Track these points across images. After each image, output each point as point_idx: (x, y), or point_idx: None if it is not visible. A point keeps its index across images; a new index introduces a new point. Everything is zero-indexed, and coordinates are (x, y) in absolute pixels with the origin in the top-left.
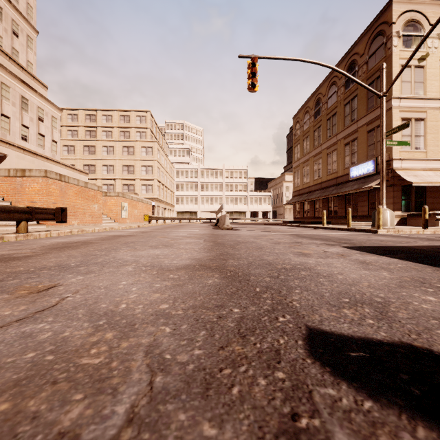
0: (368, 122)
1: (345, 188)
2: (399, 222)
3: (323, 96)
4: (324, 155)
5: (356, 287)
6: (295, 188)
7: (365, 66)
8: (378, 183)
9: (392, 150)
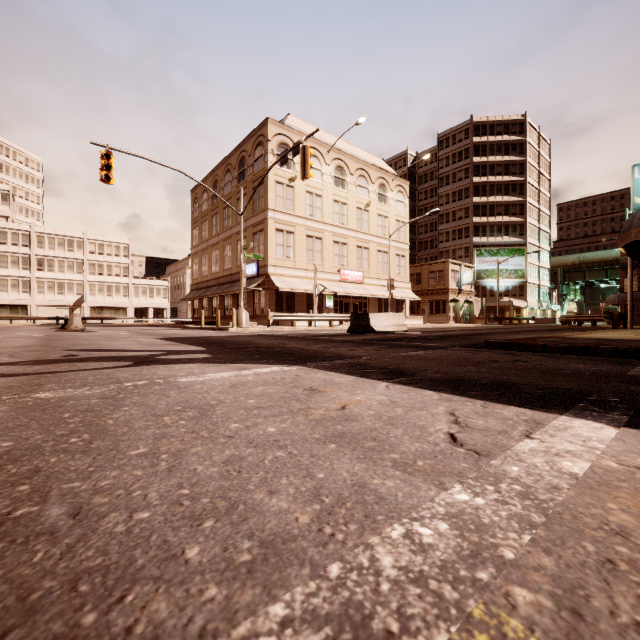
0: (254, 224)
1: (235, 287)
2: (274, 322)
3: (220, 180)
4: (222, 247)
5: (107, 345)
6: (194, 280)
7: (252, 168)
8: (260, 285)
9: (268, 257)
